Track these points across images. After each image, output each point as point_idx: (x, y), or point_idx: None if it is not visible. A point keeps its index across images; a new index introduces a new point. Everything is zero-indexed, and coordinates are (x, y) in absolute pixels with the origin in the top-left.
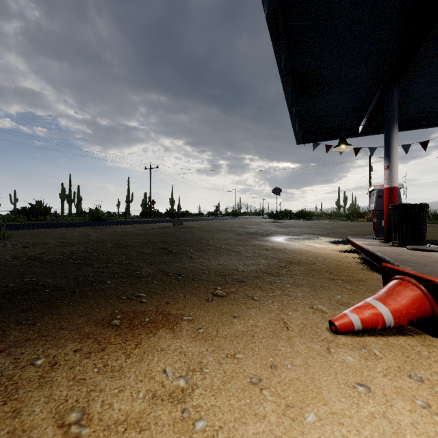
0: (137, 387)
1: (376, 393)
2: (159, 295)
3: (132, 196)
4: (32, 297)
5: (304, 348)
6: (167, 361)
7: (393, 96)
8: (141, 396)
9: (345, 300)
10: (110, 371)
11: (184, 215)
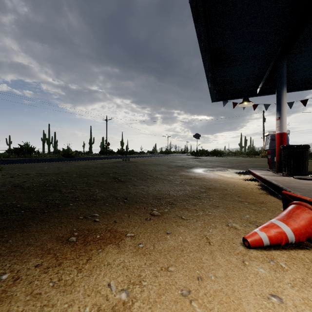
0: (84, 302)
1: (287, 304)
2: (109, 215)
3: (93, 139)
4: (10, 217)
5: (224, 261)
6: (112, 275)
7: (283, 66)
8: (87, 311)
9: (253, 219)
10: (63, 286)
11: (130, 153)
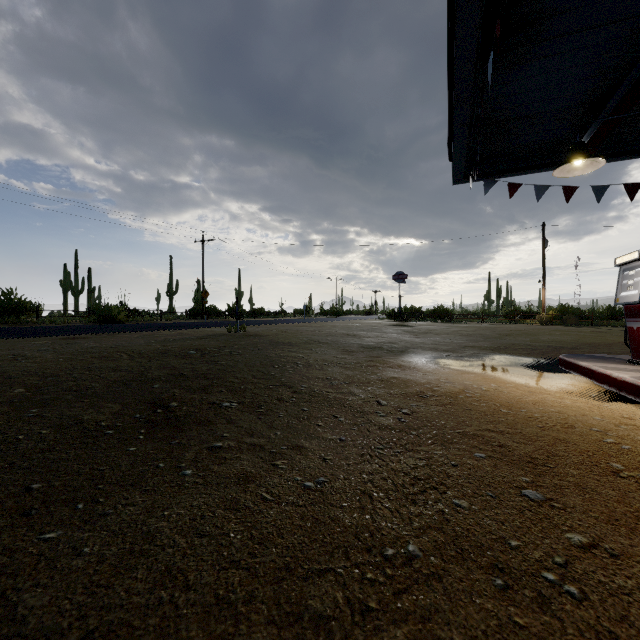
0: None
1: None
2: None
3: (176, 284)
4: None
5: None
6: None
7: None
8: None
9: None
10: None
11: (256, 315)
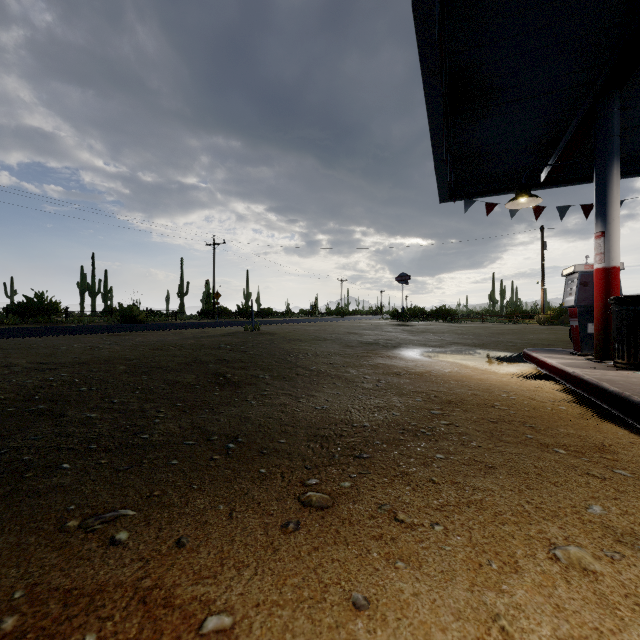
0: None
1: None
2: (167, 512)
3: (187, 285)
4: None
5: None
6: None
7: (611, 112)
8: None
9: (620, 523)
10: None
11: (265, 315)
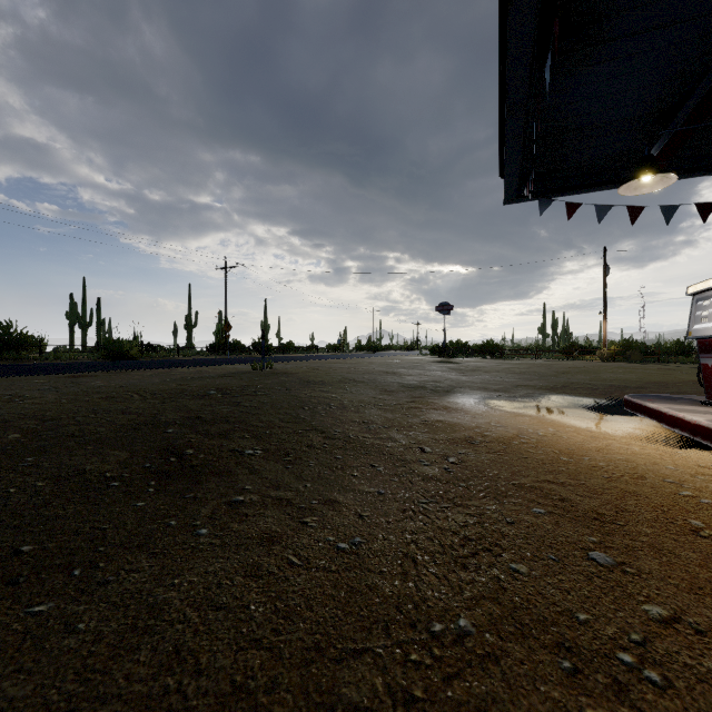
0: None
1: None
2: None
3: (196, 316)
4: None
5: None
6: None
7: None
8: None
9: None
10: None
11: (285, 350)
